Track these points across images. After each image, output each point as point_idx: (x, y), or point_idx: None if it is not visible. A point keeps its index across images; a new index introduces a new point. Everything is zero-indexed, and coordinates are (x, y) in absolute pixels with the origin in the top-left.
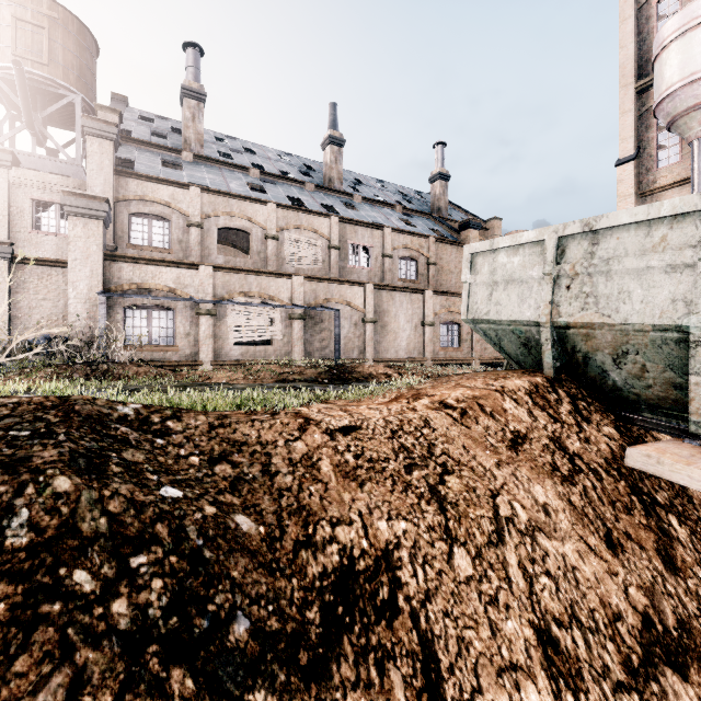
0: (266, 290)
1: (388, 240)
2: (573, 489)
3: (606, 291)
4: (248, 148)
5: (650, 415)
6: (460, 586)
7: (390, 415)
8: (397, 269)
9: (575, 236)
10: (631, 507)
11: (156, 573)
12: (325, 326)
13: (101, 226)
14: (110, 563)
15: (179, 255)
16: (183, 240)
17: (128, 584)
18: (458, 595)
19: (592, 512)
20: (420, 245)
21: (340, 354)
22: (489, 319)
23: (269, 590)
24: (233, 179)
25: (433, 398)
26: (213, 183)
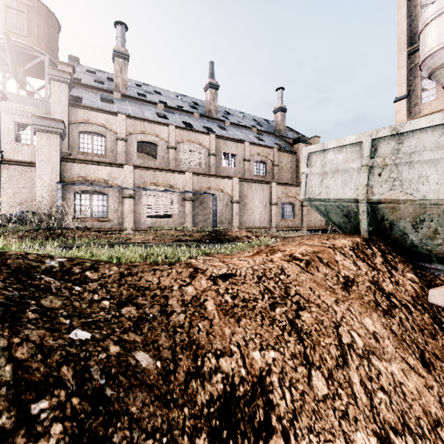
0: (168, 182)
1: (247, 150)
2: (392, 320)
3: (409, 176)
4: (156, 91)
5: (438, 265)
6: (319, 404)
7: (255, 265)
8: (253, 169)
9: (385, 138)
10: (435, 333)
11: (56, 417)
12: (207, 205)
13: (58, 138)
14: (9, 412)
15: (111, 159)
16: (114, 149)
17: (26, 433)
18: (318, 412)
19: (408, 338)
20: (267, 153)
21: (216, 223)
22: (320, 198)
23: (164, 422)
24: (147, 110)
25: (284, 252)
26: (133, 112)
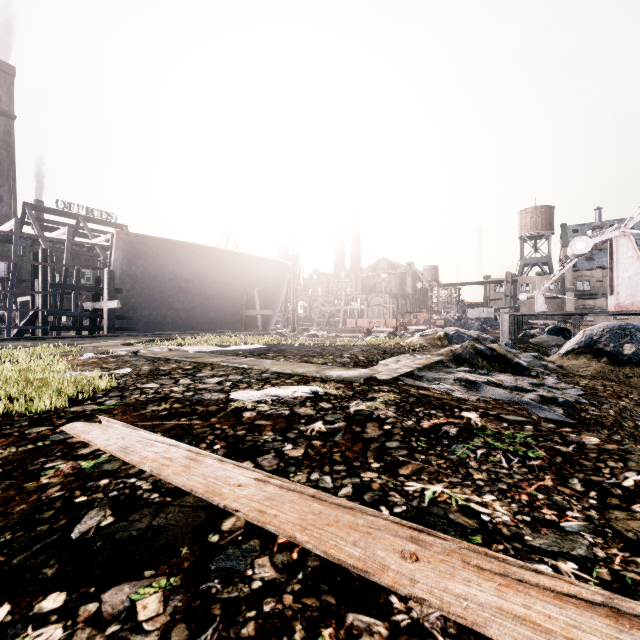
0: None
1: None
2: None
3: None
4: None
5: None
6: None
7: None
8: None
9: None
10: None
11: None
12: None
13: (573, 293)
14: None
15: (593, 291)
16: (594, 286)
17: None
18: None
19: None
20: None
21: None
22: None
23: None
24: None
25: None
26: (606, 263)
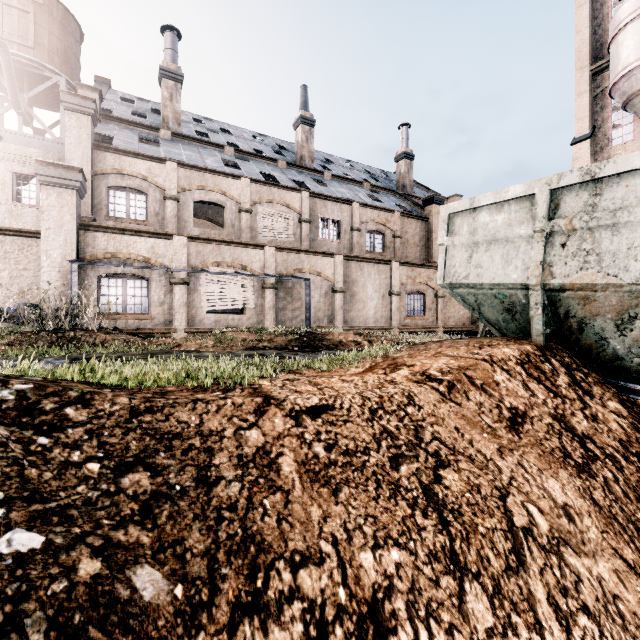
0: (239, 260)
1: (356, 214)
2: (593, 482)
3: (611, 248)
4: (224, 129)
5: None
6: None
7: (367, 390)
8: (364, 242)
9: (572, 187)
10: None
11: None
12: (296, 296)
13: (75, 195)
14: None
15: (155, 227)
16: (160, 213)
17: None
18: None
19: (620, 513)
20: (386, 220)
21: (310, 322)
22: (468, 283)
23: None
24: (209, 155)
25: (413, 368)
26: (189, 159)
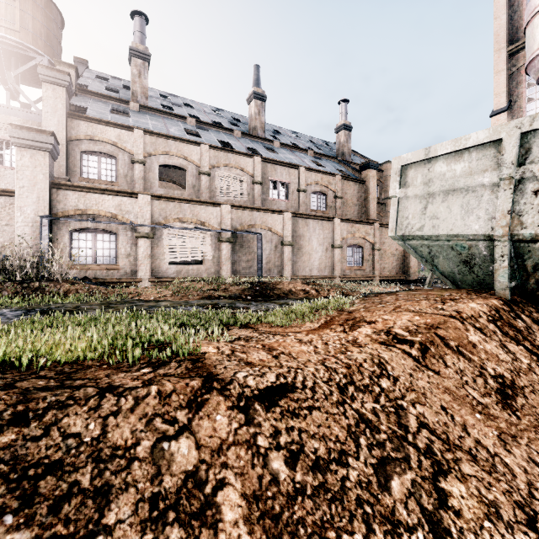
0: (198, 217)
1: (302, 177)
2: None
3: None
4: (187, 103)
5: None
6: None
7: (330, 355)
8: (309, 202)
9: None
10: None
11: None
12: (250, 248)
13: (47, 157)
14: None
15: (124, 188)
16: (128, 175)
17: None
18: None
19: None
20: (328, 182)
21: (262, 272)
22: (422, 234)
23: None
24: (173, 125)
25: (375, 325)
26: (154, 127)
